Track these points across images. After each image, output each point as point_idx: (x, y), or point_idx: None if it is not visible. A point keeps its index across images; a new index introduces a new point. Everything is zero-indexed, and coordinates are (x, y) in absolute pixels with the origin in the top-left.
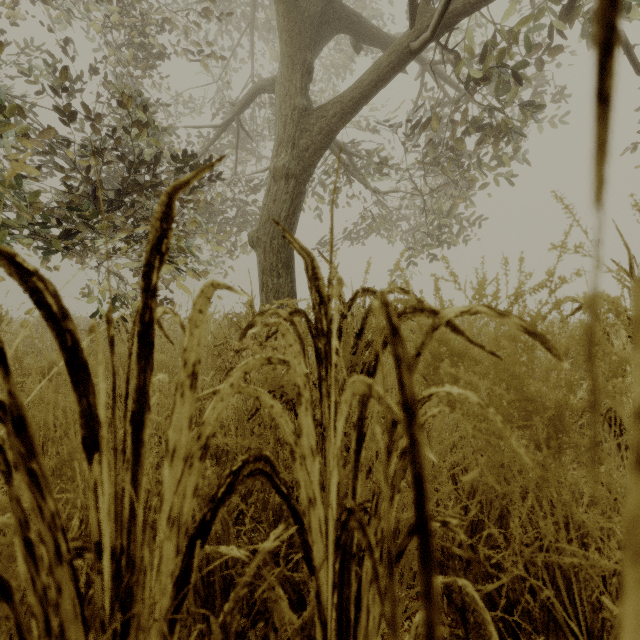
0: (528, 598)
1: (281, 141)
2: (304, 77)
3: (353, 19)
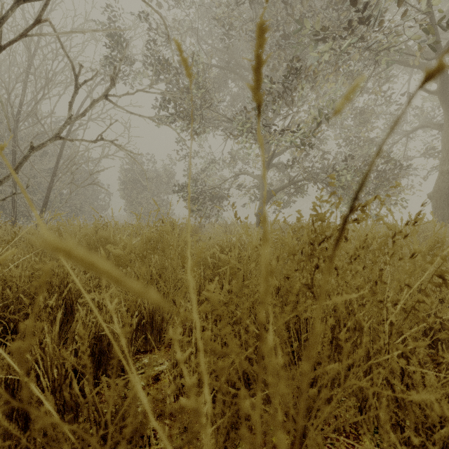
0: None
1: (445, 159)
2: None
3: None
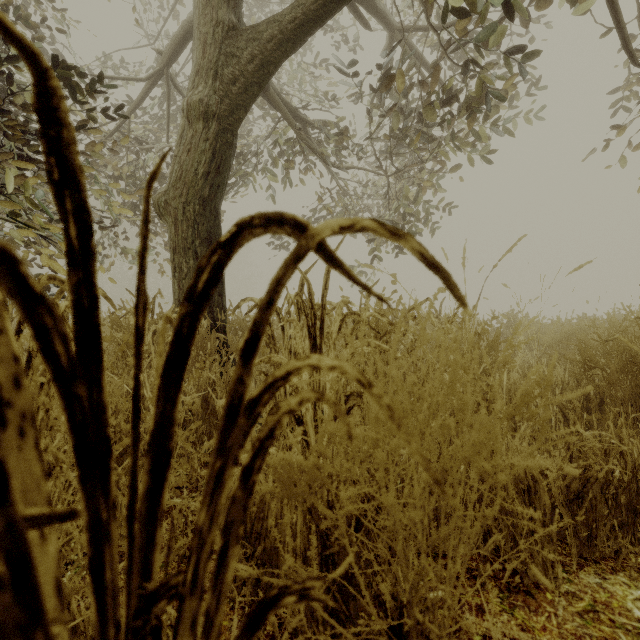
0: None
1: (199, 69)
2: None
3: None
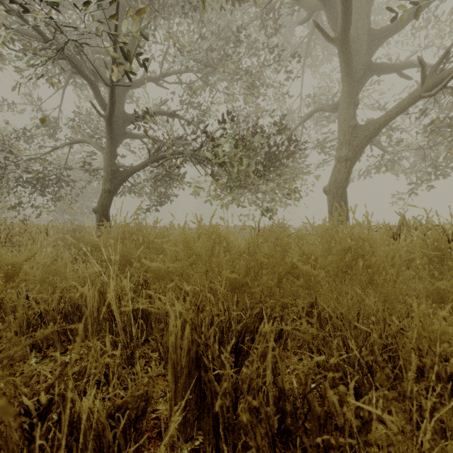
0: None
1: (342, 143)
2: (354, 109)
3: (380, 68)
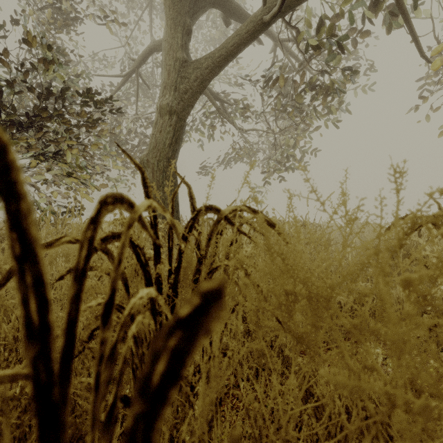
0: None
1: (166, 85)
2: (184, 36)
3: None
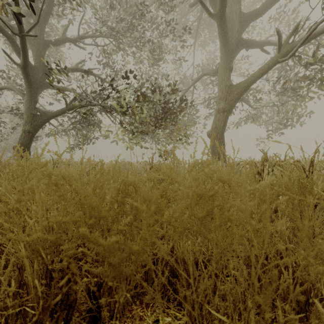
0: (317, 213)
1: (220, 98)
2: (229, 73)
3: (248, 43)
